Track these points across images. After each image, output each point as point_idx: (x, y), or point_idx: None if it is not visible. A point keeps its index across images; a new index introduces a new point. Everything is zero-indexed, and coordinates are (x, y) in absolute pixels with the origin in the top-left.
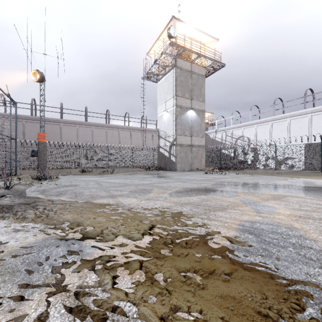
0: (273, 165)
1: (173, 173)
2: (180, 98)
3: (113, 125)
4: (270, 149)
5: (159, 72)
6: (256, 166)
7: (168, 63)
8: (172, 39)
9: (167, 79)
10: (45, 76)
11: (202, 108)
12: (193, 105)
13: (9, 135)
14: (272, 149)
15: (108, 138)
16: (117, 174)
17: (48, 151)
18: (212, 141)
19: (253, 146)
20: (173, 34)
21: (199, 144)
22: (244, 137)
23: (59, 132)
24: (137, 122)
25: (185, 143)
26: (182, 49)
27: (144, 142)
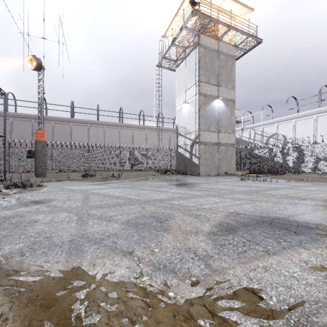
0: (326, 169)
1: (196, 178)
2: (205, 85)
3: (127, 124)
4: (323, 148)
5: (177, 56)
6: (301, 170)
7: (189, 42)
8: (195, 7)
9: (187, 62)
10: (44, 63)
11: (232, 97)
12: (221, 93)
13: (18, 135)
14: (325, 148)
15: (122, 138)
16: (124, 180)
17: (54, 152)
18: (237, 141)
19: (290, 145)
20: (196, 0)
21: (228, 142)
22: (278, 135)
23: (69, 132)
24: (152, 120)
25: (210, 141)
26: (208, 19)
27: (160, 143)
